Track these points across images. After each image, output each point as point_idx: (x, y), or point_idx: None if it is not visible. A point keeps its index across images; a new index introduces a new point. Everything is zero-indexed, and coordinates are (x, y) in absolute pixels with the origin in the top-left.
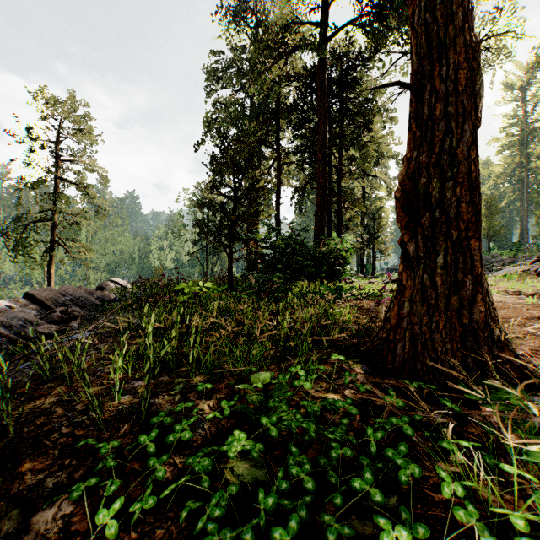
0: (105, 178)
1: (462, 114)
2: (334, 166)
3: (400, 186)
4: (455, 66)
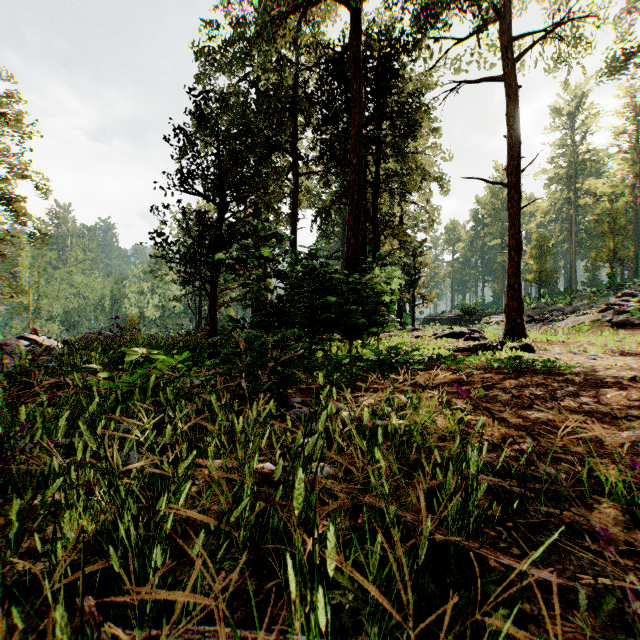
0: (48, 189)
1: None
2: (369, 181)
3: None
4: None
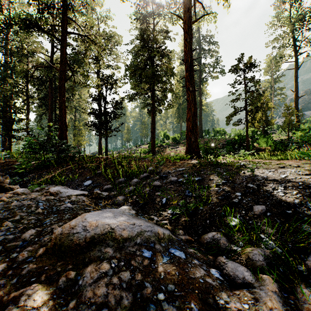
0: None
1: (64, 130)
2: (57, 108)
3: (58, 136)
4: (63, 124)
